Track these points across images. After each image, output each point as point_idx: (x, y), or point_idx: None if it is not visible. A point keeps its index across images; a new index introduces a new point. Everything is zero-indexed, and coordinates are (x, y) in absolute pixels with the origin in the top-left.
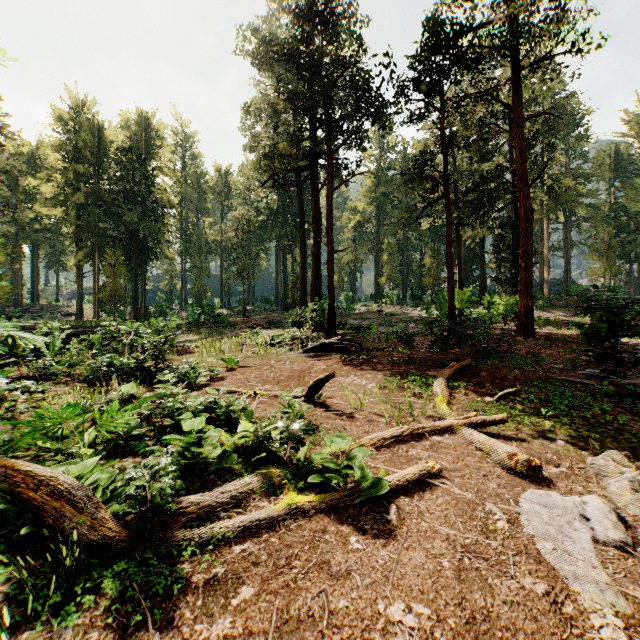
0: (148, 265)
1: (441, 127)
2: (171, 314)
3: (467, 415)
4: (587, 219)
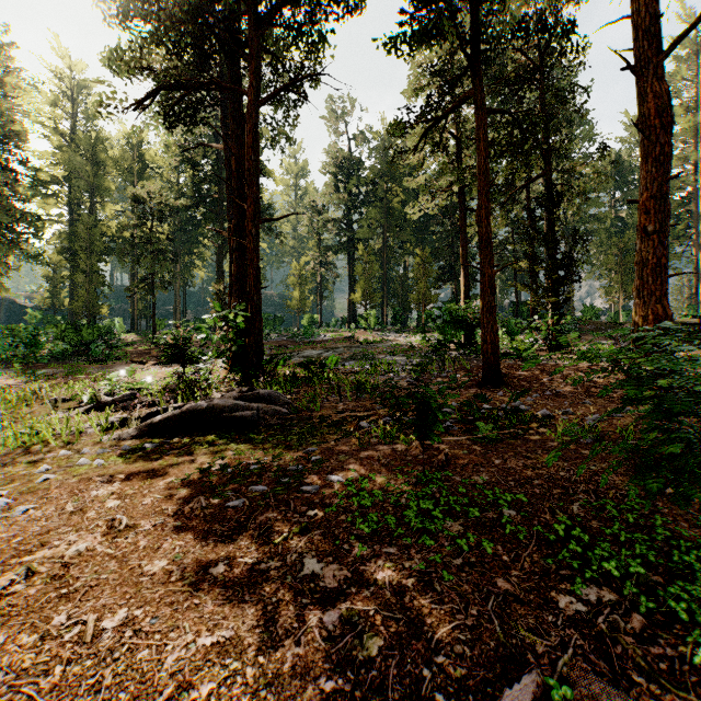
0: (5, 266)
1: None
2: (3, 340)
3: None
4: (591, 232)
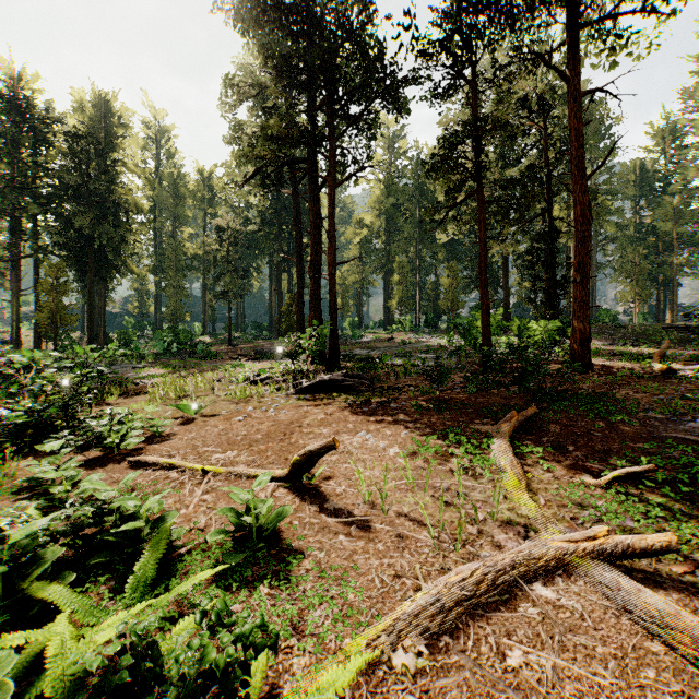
0: (111, 283)
1: (473, 104)
2: (134, 342)
3: (588, 531)
4: (613, 239)
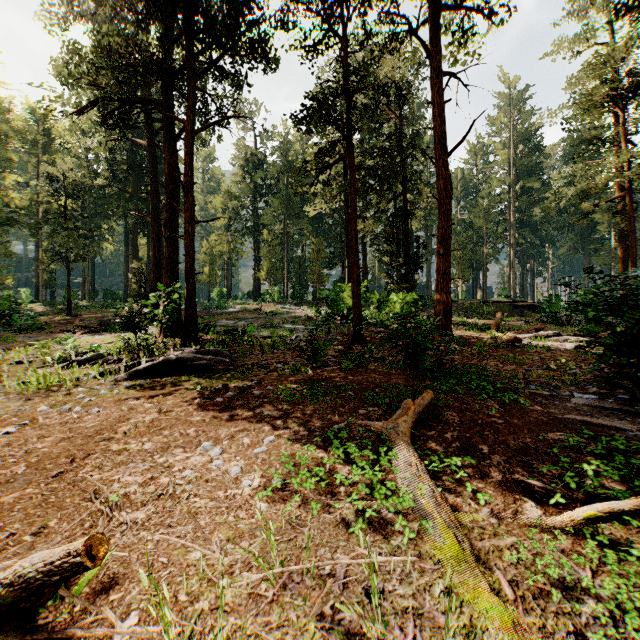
0: None
1: (344, 63)
2: None
3: None
4: None
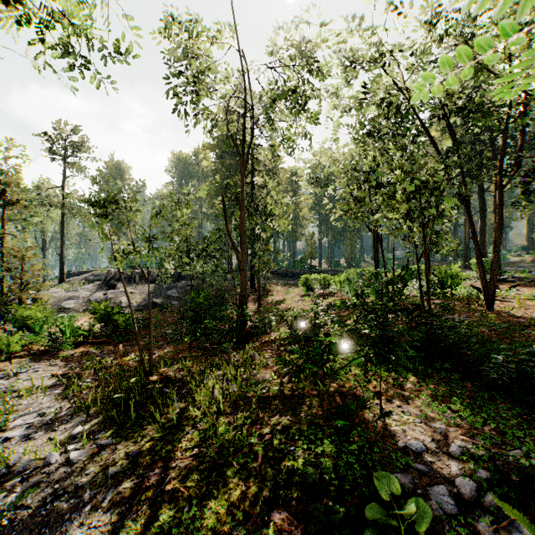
0: None
1: None
2: None
3: None
4: None
